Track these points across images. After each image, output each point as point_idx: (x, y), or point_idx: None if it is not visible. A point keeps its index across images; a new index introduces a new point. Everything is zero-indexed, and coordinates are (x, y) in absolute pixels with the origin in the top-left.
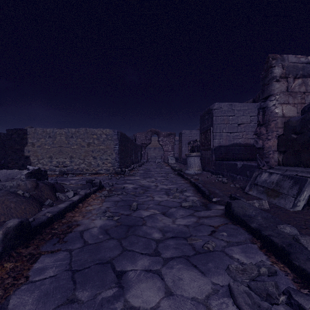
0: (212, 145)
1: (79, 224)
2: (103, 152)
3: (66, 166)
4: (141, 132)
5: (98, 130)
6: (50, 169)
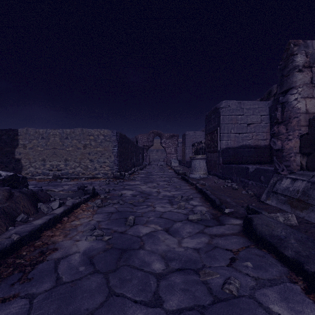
0: (219, 147)
1: (57, 247)
2: (101, 155)
3: (60, 170)
4: (142, 134)
5: (95, 130)
6: (43, 173)
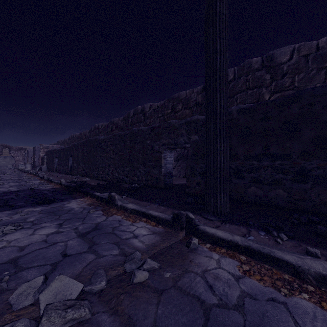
0: (35, 160)
1: None
2: None
3: None
4: None
5: None
6: None
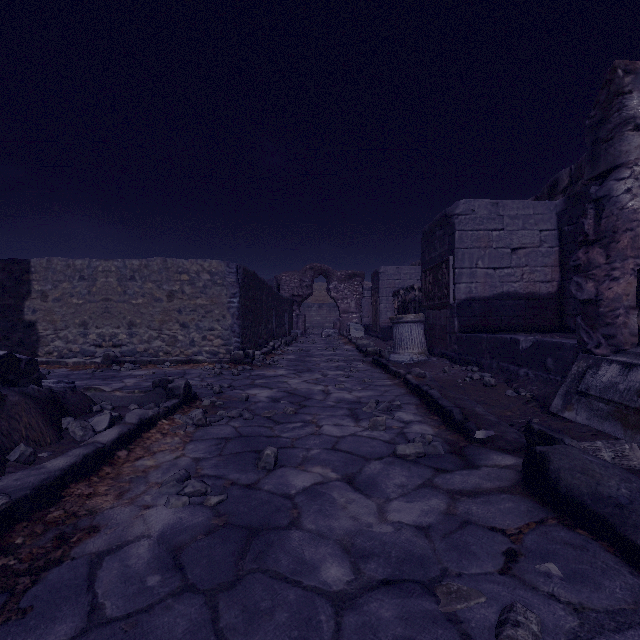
0: (452, 297)
1: (97, 524)
2: (205, 314)
3: (120, 346)
4: (291, 272)
5: (191, 262)
6: (83, 351)
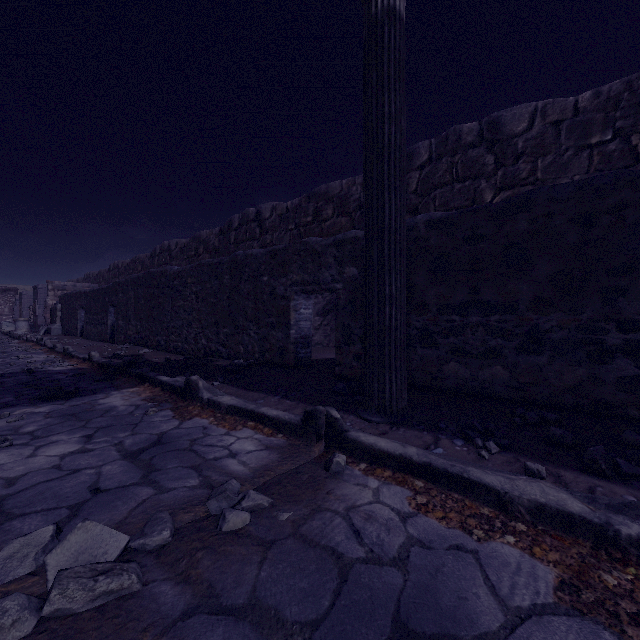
0: (38, 313)
1: None
2: None
3: None
4: None
5: None
6: None
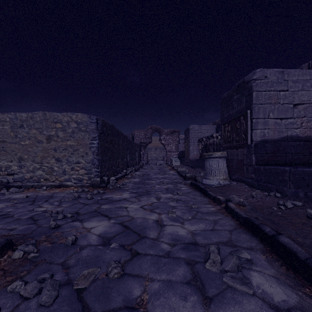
0: (250, 139)
1: None
2: (73, 151)
3: (12, 174)
4: (139, 130)
5: (63, 114)
6: None
